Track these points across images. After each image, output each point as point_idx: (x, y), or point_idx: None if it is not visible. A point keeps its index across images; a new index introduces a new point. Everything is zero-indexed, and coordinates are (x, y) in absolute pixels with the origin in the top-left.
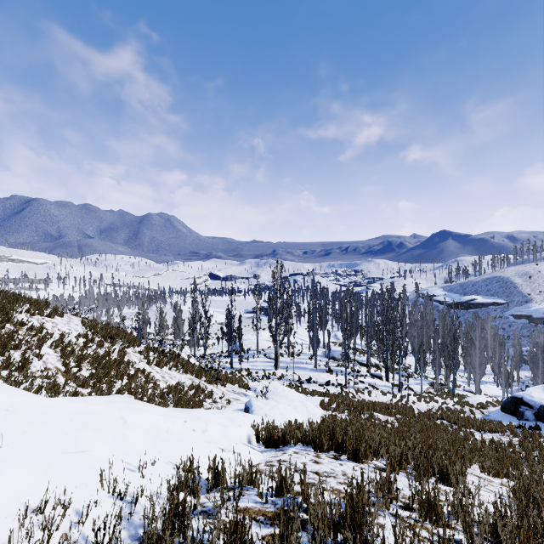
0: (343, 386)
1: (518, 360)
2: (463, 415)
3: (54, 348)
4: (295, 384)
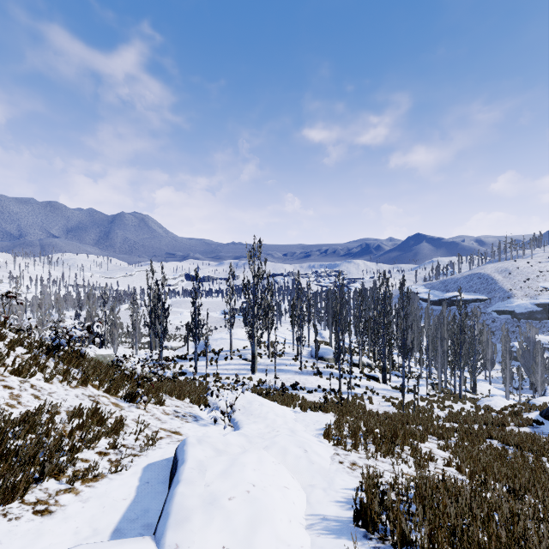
0: (337, 392)
1: None
2: (511, 429)
3: None
4: (277, 392)
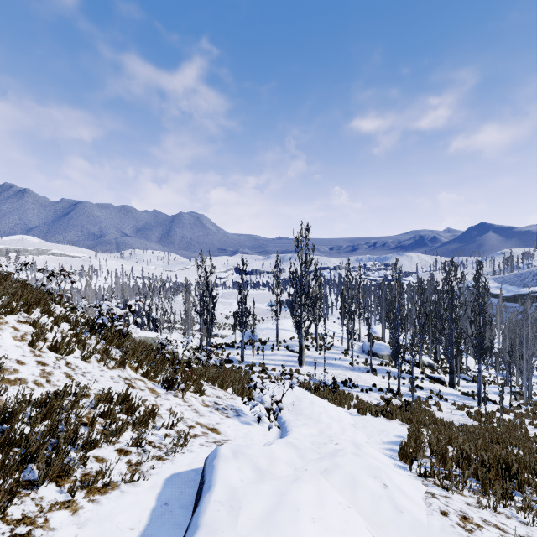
0: (396, 393)
1: None
2: None
3: None
4: (327, 388)
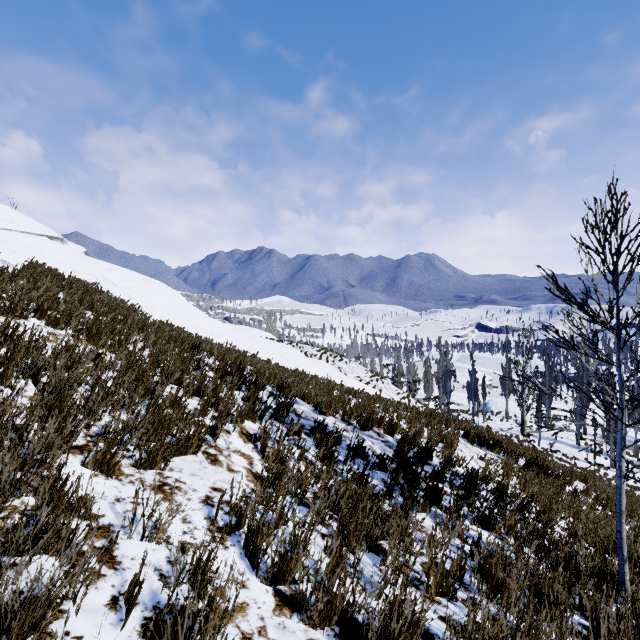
0: (604, 467)
1: None
2: None
3: (355, 378)
4: None
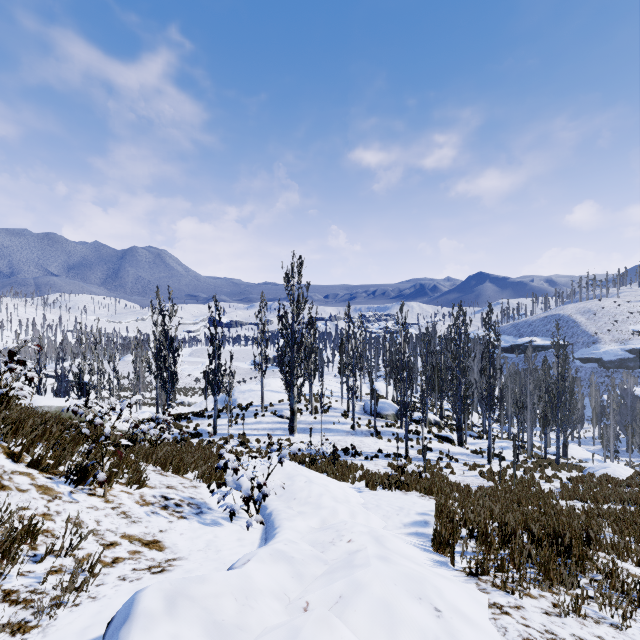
0: (404, 457)
1: (600, 412)
2: None
3: None
4: (325, 459)
